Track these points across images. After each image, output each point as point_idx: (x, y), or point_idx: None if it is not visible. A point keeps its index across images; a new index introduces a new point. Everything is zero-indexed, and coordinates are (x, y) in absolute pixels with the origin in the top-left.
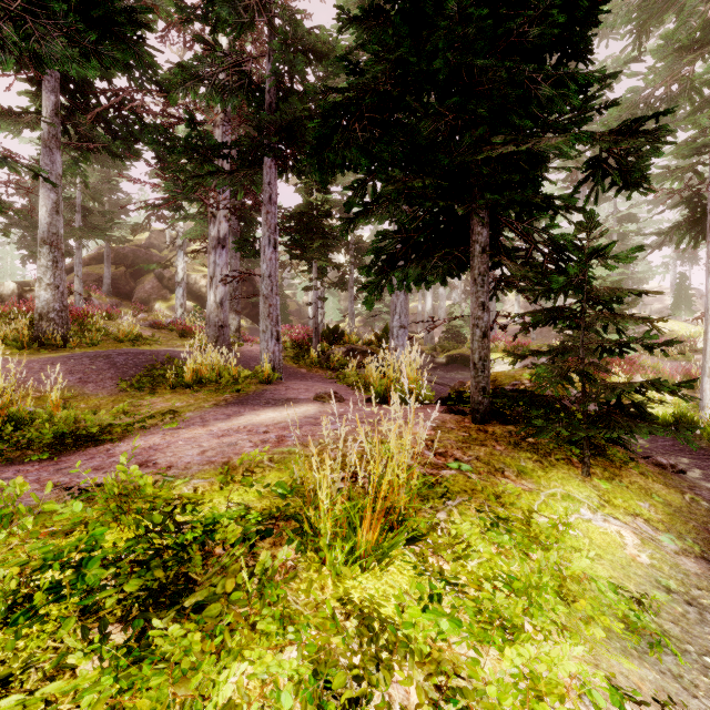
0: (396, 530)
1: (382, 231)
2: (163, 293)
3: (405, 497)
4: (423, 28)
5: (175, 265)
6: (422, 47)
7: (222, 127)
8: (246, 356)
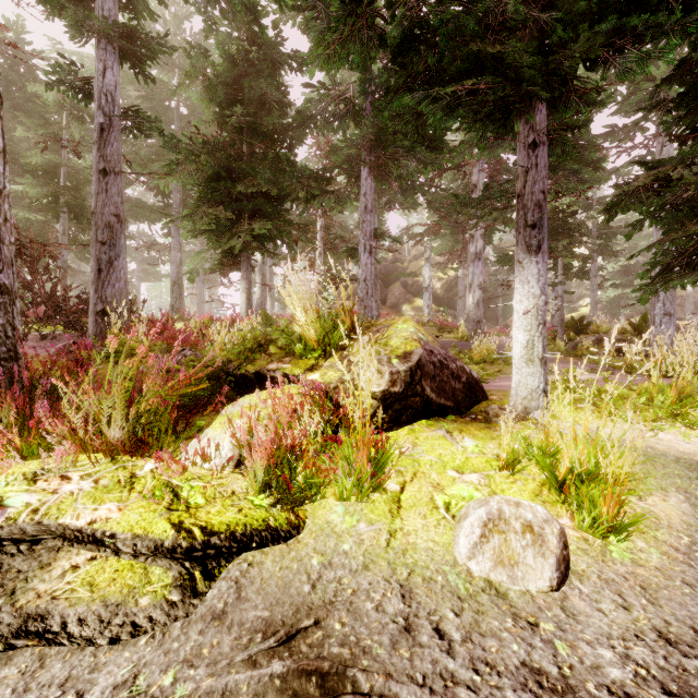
0: (685, 403)
1: (659, 251)
2: (408, 297)
3: (690, 387)
4: (697, 107)
5: (423, 275)
6: (697, 117)
7: (478, 165)
8: (498, 345)
